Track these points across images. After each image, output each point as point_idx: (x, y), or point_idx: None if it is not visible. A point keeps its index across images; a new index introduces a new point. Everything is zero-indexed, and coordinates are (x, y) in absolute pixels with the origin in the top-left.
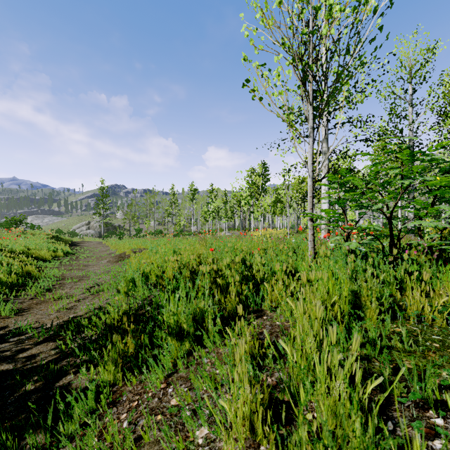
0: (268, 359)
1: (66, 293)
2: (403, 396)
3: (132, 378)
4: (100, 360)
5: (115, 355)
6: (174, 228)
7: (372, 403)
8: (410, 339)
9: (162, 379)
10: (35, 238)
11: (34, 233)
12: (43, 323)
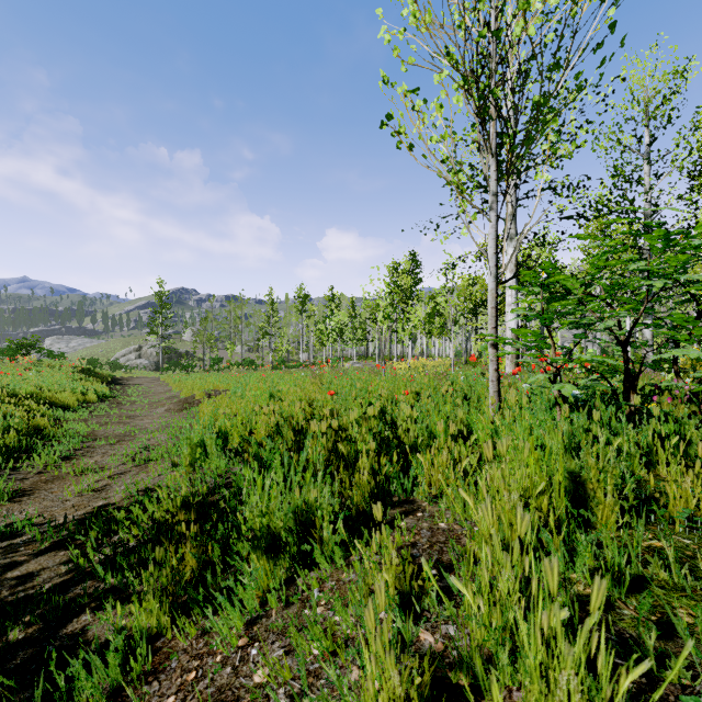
0: (429, 599)
1: (95, 463)
2: (684, 685)
3: (189, 626)
4: (140, 586)
5: (164, 578)
6: (272, 356)
7: (625, 696)
8: (681, 563)
9: (241, 628)
10: (54, 372)
11: (53, 364)
12: (52, 515)
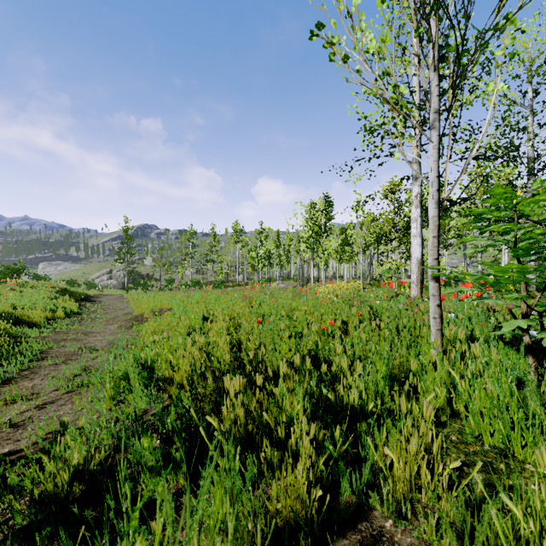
0: None
1: (31, 388)
2: None
3: None
4: None
5: None
6: (214, 277)
7: None
8: None
9: None
10: (34, 291)
11: (36, 285)
12: None
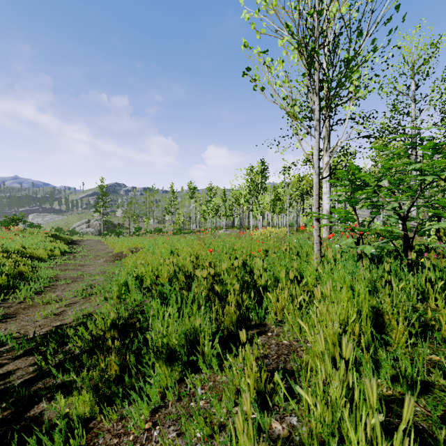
0: (277, 397)
1: (57, 296)
2: None
3: (112, 413)
4: (80, 382)
5: (97, 377)
6: (173, 226)
7: None
8: None
9: (148, 415)
10: (33, 236)
11: (33, 231)
12: (26, 331)
